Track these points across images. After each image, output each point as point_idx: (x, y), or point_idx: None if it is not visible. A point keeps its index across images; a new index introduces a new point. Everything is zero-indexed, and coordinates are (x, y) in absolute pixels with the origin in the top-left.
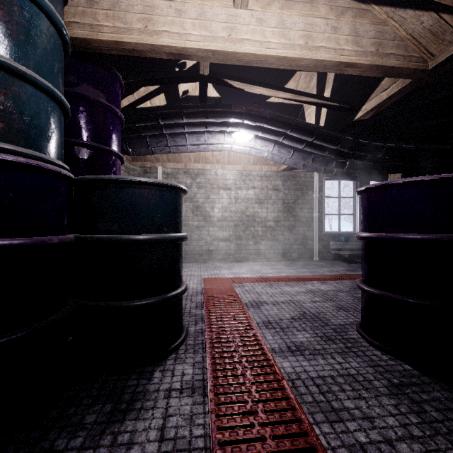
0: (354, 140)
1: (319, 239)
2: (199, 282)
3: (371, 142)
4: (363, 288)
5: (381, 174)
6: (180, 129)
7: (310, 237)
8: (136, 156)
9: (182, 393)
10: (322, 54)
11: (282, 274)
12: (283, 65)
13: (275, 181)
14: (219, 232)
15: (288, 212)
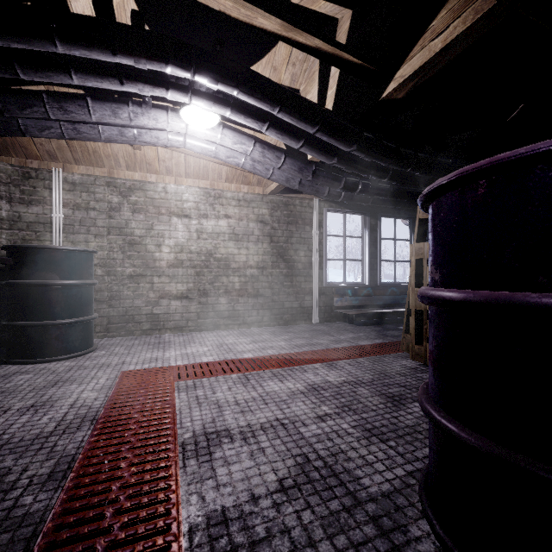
0: (377, 139)
1: (320, 293)
2: (107, 385)
3: (399, 147)
4: (456, 434)
5: (398, 205)
6: (60, 74)
7: (308, 291)
8: None
9: None
10: None
11: (268, 353)
12: None
13: (260, 209)
14: (171, 285)
15: (278, 255)
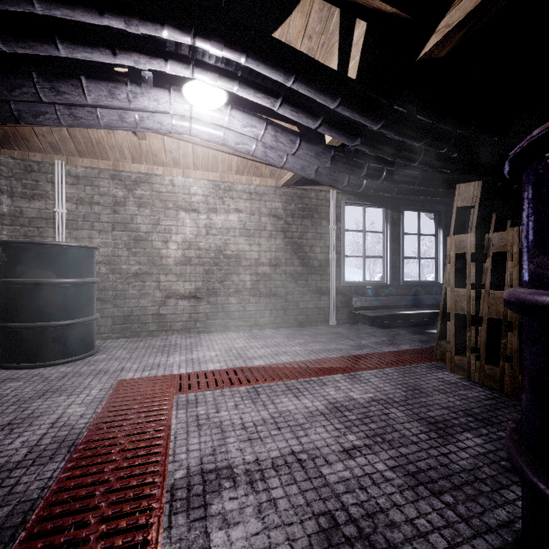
0: (410, 113)
1: (337, 293)
2: (99, 397)
3: (435, 122)
4: None
5: (425, 196)
6: (44, 43)
7: (324, 290)
8: None
9: None
10: None
11: (281, 360)
12: None
13: (272, 202)
14: (178, 283)
15: (292, 252)
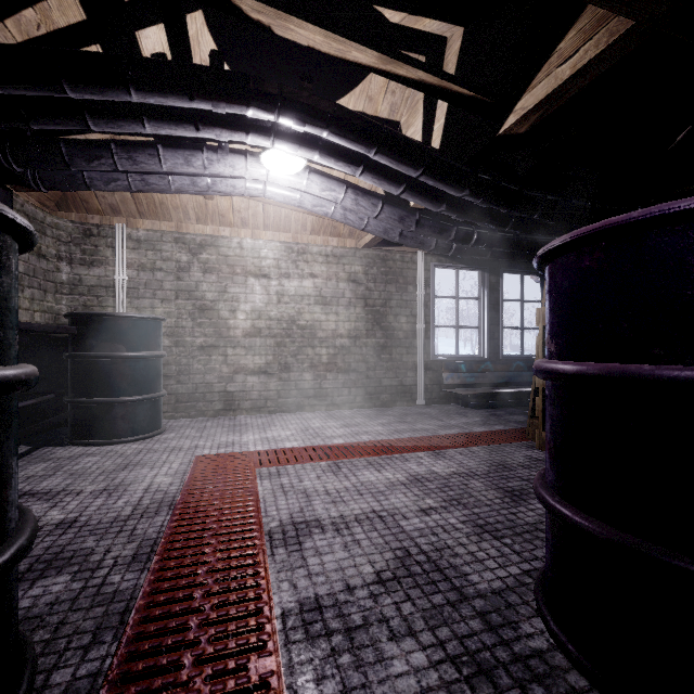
0: (495, 182)
1: (425, 368)
2: (181, 470)
3: (523, 189)
4: (569, 518)
5: (524, 259)
6: (132, 123)
7: (410, 365)
8: (47, 190)
9: None
10: None
11: (362, 439)
12: None
13: (352, 266)
14: (247, 357)
15: (374, 322)
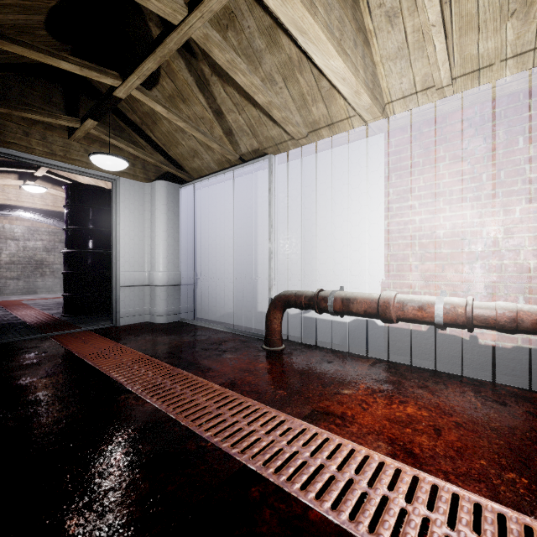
0: None
1: None
2: None
3: None
4: None
5: None
6: None
7: None
8: None
9: (0, 312)
10: (61, 209)
11: (60, 296)
12: (44, 209)
13: (62, 236)
14: (7, 273)
15: None
